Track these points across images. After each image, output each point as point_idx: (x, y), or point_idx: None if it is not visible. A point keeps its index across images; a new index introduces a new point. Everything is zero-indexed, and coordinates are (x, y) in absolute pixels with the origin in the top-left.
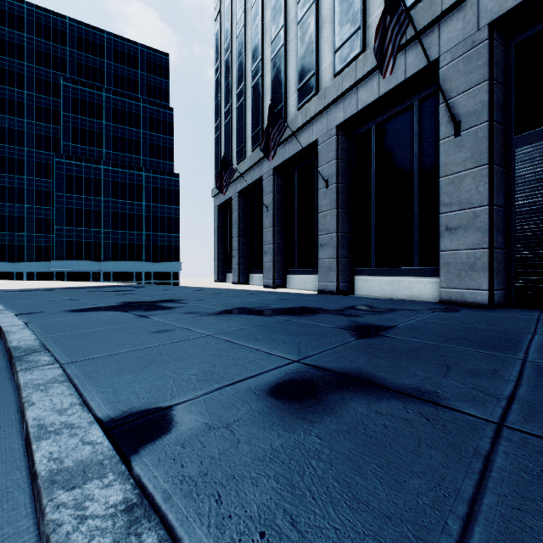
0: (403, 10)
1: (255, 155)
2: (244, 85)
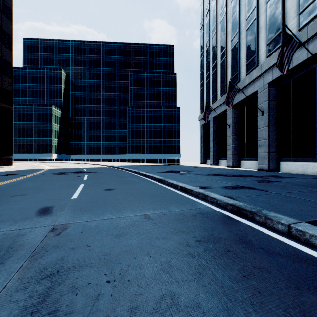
0: (295, 40)
1: (222, 99)
2: (216, 62)
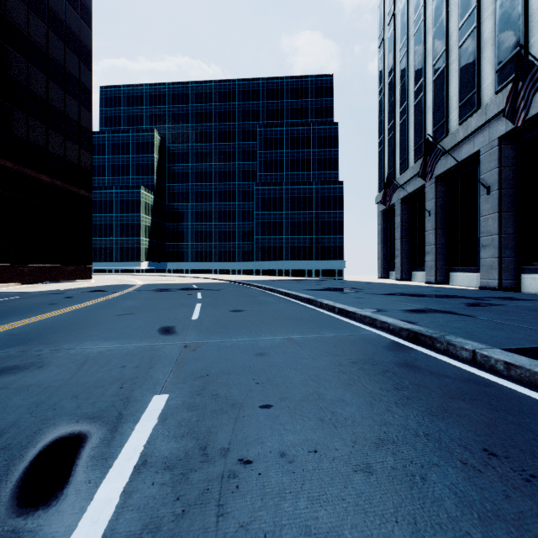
0: (537, 69)
1: (417, 166)
2: (407, 104)
